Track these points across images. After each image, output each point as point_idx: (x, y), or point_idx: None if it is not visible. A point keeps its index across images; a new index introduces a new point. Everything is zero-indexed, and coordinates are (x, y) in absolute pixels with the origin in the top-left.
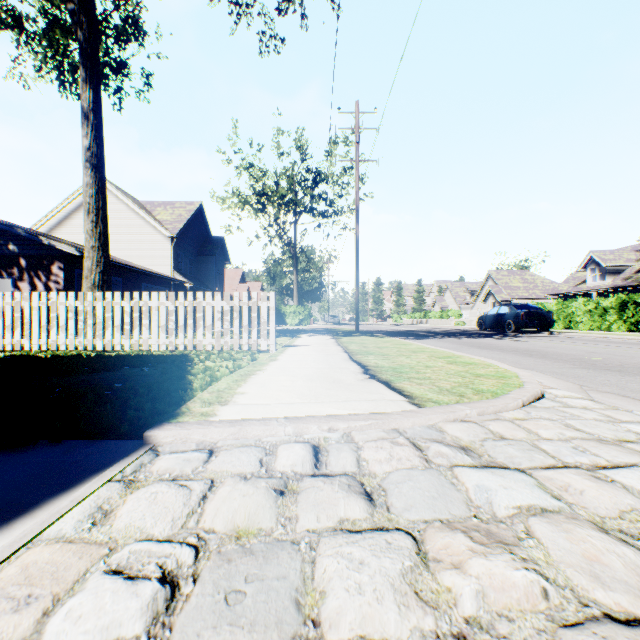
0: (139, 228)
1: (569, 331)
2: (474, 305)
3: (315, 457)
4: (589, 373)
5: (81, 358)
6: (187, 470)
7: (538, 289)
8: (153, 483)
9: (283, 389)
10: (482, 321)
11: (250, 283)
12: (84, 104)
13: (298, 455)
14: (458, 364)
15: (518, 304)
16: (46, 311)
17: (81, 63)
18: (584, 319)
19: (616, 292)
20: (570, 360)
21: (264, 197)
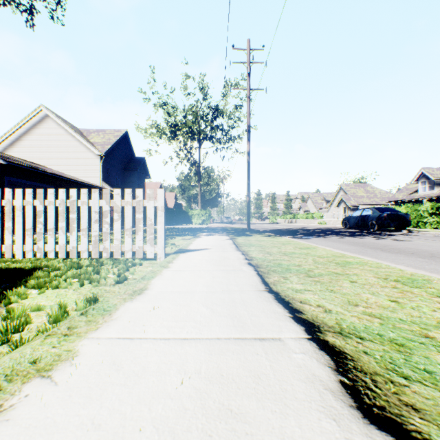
0: (75, 148)
1: (422, 230)
2: (329, 209)
3: None
4: None
5: None
6: None
7: (377, 197)
8: None
9: None
10: (347, 221)
11: (167, 193)
12: None
13: None
14: None
15: (379, 207)
16: None
17: None
18: (432, 220)
19: None
20: None
21: (175, 128)
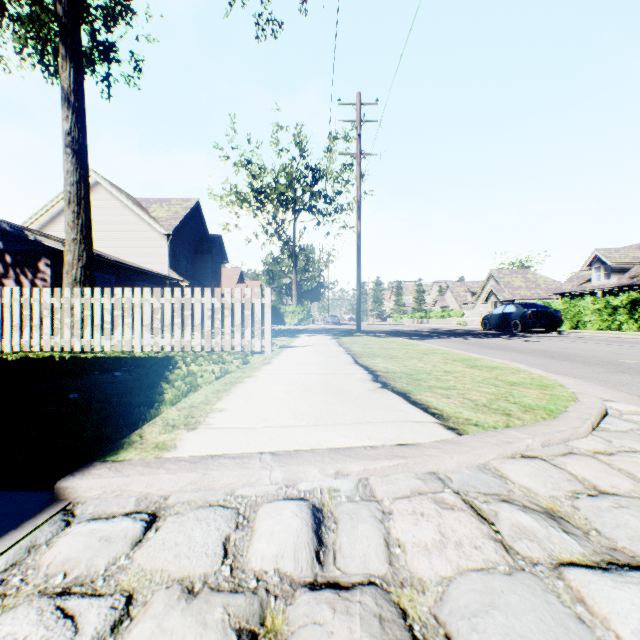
0: (134, 225)
1: (578, 331)
2: (475, 305)
3: (316, 535)
4: (636, 379)
5: (49, 361)
6: (97, 565)
7: (540, 288)
8: (22, 603)
9: (274, 404)
10: (487, 321)
11: (249, 282)
12: (64, 84)
13: (288, 530)
14: (481, 369)
15: (525, 303)
16: (19, 309)
17: (61, 40)
18: (593, 318)
19: (621, 291)
20: (600, 363)
21: (262, 194)
